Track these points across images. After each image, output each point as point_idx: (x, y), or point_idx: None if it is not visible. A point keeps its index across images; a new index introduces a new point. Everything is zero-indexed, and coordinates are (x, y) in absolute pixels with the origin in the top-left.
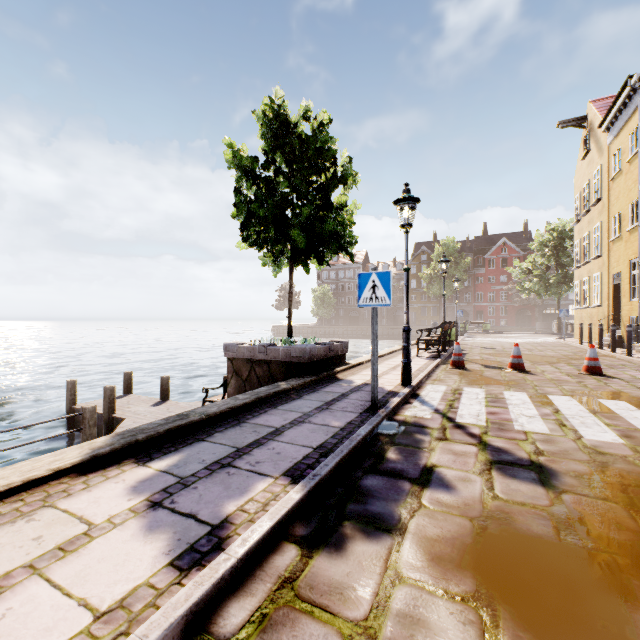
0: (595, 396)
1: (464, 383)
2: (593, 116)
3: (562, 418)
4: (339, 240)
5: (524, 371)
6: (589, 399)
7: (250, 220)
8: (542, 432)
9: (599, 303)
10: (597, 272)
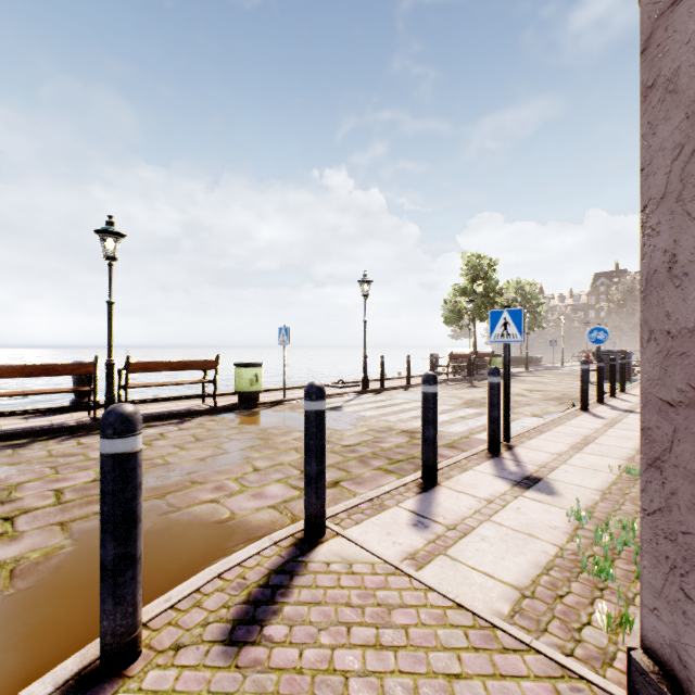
0: None
1: None
2: None
3: None
4: (540, 325)
5: None
6: None
7: None
8: None
9: None
10: None
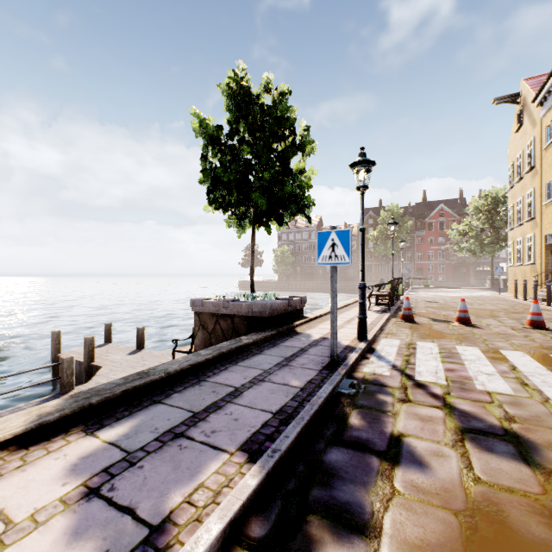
0: (546, 351)
1: (416, 337)
2: (526, 92)
3: (522, 376)
4: (298, 203)
5: (470, 325)
6: (542, 355)
7: (215, 185)
8: (506, 393)
9: (532, 261)
10: (530, 233)
